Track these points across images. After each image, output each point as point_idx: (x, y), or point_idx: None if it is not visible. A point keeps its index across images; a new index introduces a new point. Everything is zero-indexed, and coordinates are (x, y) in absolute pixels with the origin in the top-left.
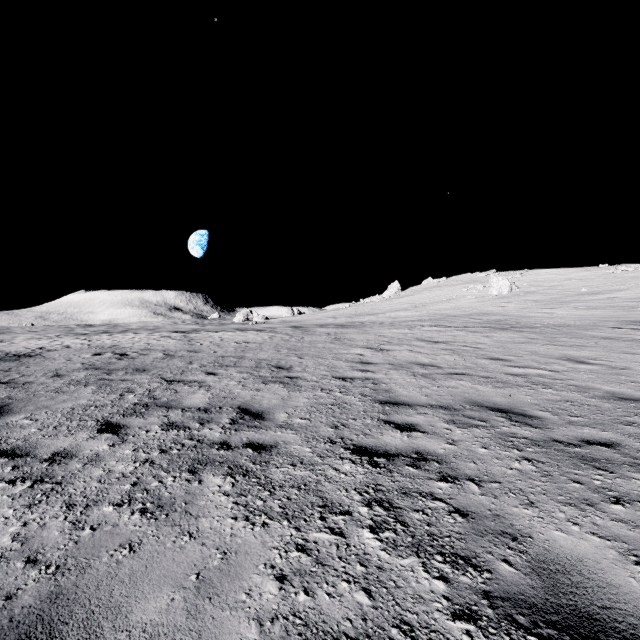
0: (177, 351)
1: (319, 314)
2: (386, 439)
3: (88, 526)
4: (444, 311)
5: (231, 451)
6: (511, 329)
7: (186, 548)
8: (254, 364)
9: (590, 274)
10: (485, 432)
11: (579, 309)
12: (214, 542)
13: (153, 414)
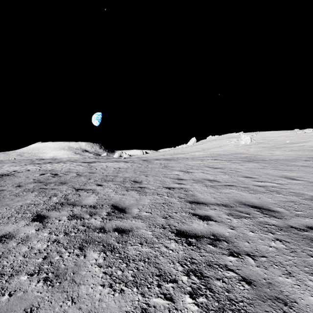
0: (83, 172)
1: (156, 153)
2: (194, 226)
3: (7, 292)
4: (218, 152)
5: (105, 234)
6: (253, 161)
7: (68, 312)
8: (122, 180)
9: (290, 134)
10: (250, 221)
11: (286, 151)
12: (87, 306)
13: (65, 209)
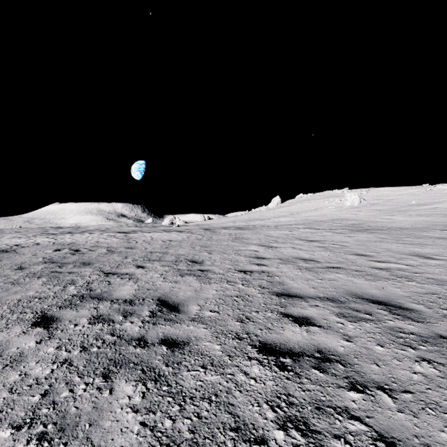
0: (117, 248)
1: (223, 219)
2: (288, 334)
3: None
4: (313, 217)
5: (146, 349)
6: (365, 231)
7: None
8: (174, 259)
9: (416, 191)
10: (374, 326)
11: (412, 216)
12: None
13: (85, 306)
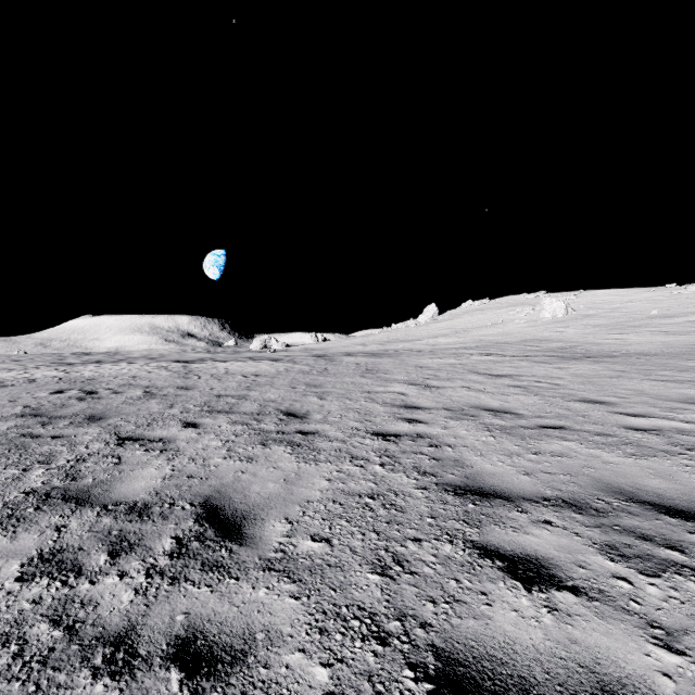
0: (163, 387)
1: (346, 341)
2: (504, 622)
3: None
4: (491, 337)
5: (124, 683)
6: (585, 359)
7: None
8: (257, 408)
9: (657, 295)
10: None
11: (657, 334)
12: None
13: (39, 522)
